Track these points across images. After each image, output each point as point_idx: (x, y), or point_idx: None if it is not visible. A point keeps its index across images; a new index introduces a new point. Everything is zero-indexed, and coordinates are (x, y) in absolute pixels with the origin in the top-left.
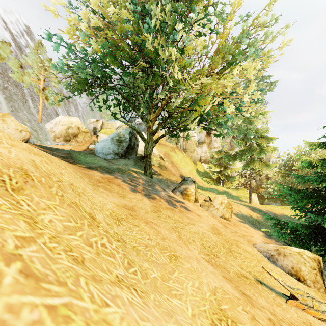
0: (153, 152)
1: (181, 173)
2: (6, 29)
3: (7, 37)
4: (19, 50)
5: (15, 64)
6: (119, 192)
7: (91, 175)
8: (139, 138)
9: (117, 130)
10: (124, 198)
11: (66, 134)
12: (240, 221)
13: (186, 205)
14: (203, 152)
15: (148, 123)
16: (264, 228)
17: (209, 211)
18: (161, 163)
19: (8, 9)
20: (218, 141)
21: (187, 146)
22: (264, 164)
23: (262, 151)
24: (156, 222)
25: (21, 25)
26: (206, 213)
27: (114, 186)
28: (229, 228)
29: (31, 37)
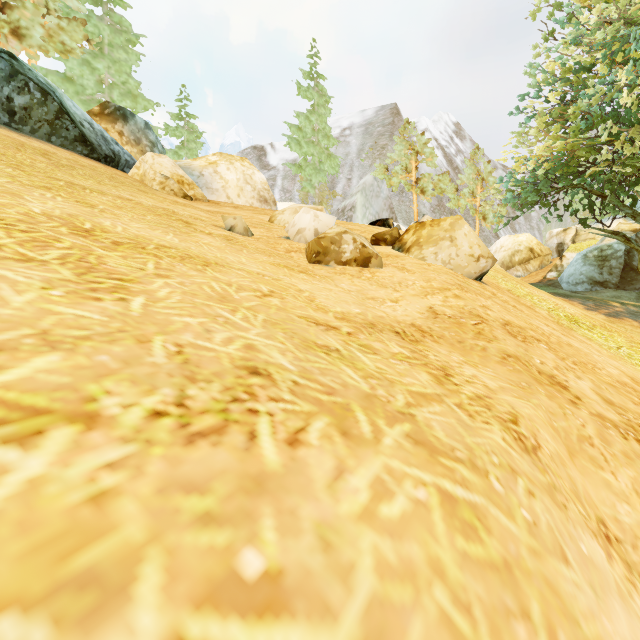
0: None
1: None
2: (438, 148)
3: (439, 157)
4: (449, 166)
5: (451, 190)
6: None
7: None
8: None
9: (601, 240)
10: None
11: (511, 262)
12: None
13: None
14: None
15: None
16: None
17: None
18: None
19: (437, 117)
20: None
21: None
22: None
23: None
24: None
25: (449, 127)
26: None
27: None
28: None
29: (461, 136)
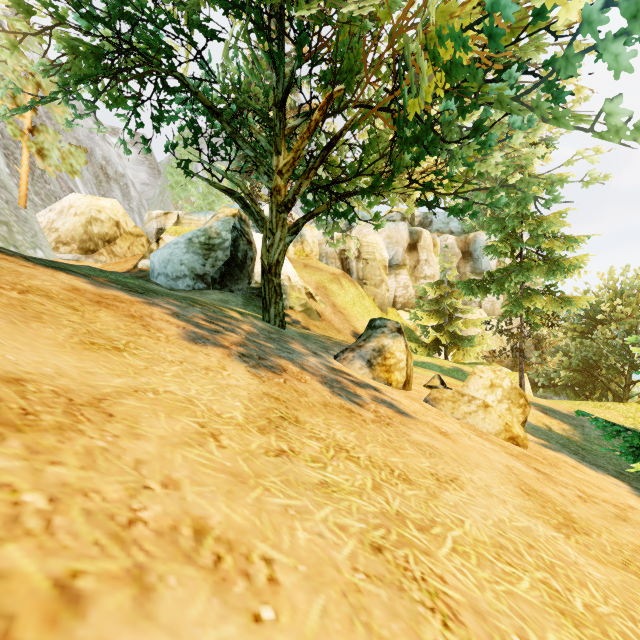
0: (290, 279)
1: (354, 328)
2: None
3: None
4: None
5: None
6: (105, 334)
7: (18, 273)
8: (258, 247)
9: (205, 223)
10: (100, 354)
11: (87, 236)
12: (543, 444)
13: (387, 395)
14: (401, 287)
15: (273, 179)
16: (606, 464)
17: (456, 416)
18: (308, 304)
19: None
20: (433, 264)
21: (366, 272)
22: (557, 300)
23: (559, 264)
24: (250, 516)
25: None
26: (454, 422)
27: (106, 314)
28: (557, 479)
29: None
